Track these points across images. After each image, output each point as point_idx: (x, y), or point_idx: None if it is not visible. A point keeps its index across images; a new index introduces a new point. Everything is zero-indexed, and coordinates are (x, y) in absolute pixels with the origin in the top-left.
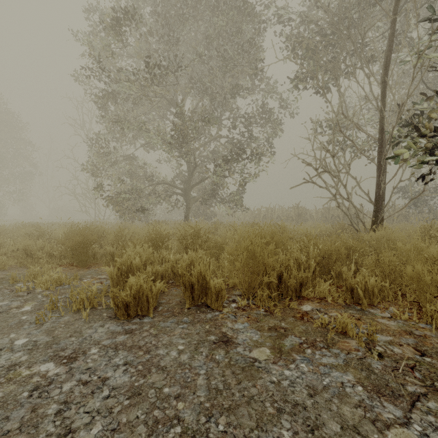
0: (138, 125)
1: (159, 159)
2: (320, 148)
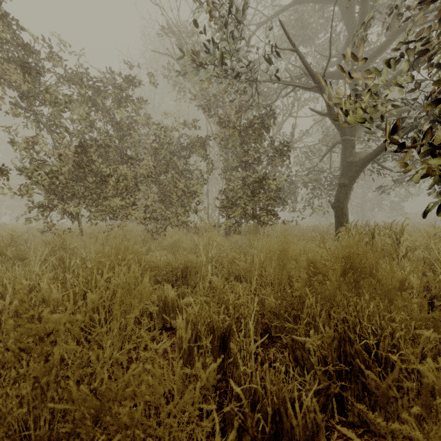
0: None
1: None
2: None
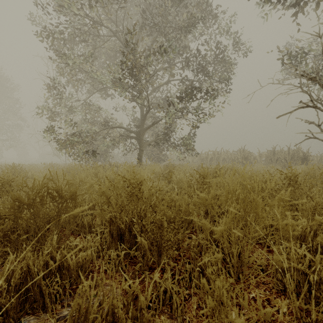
0: (84, 59)
1: (116, 106)
2: (298, 74)
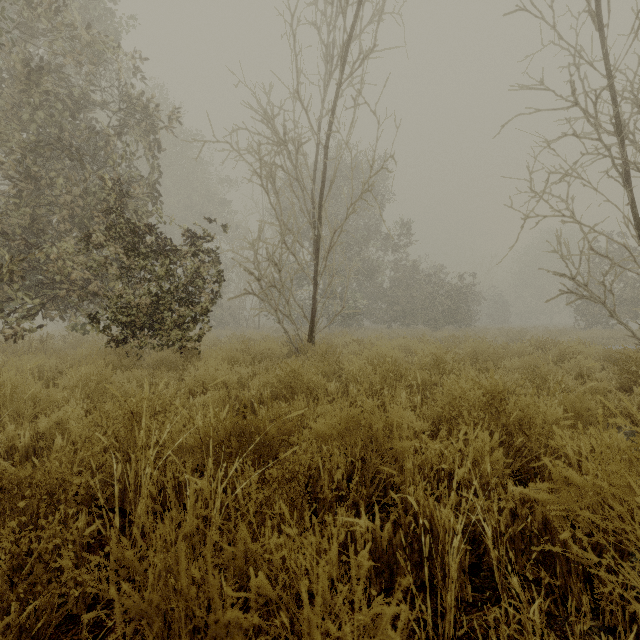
0: None
1: None
2: None
